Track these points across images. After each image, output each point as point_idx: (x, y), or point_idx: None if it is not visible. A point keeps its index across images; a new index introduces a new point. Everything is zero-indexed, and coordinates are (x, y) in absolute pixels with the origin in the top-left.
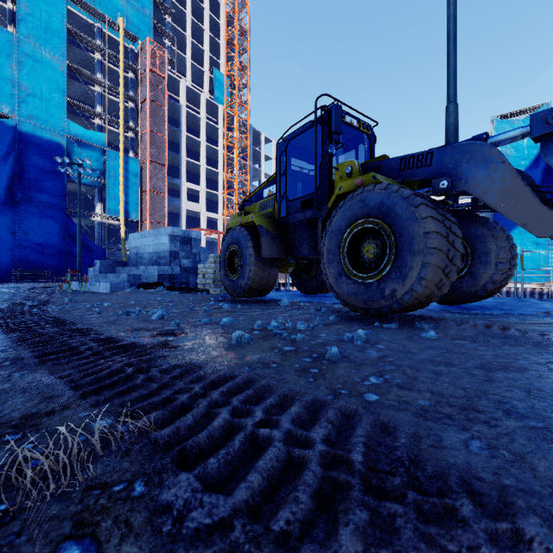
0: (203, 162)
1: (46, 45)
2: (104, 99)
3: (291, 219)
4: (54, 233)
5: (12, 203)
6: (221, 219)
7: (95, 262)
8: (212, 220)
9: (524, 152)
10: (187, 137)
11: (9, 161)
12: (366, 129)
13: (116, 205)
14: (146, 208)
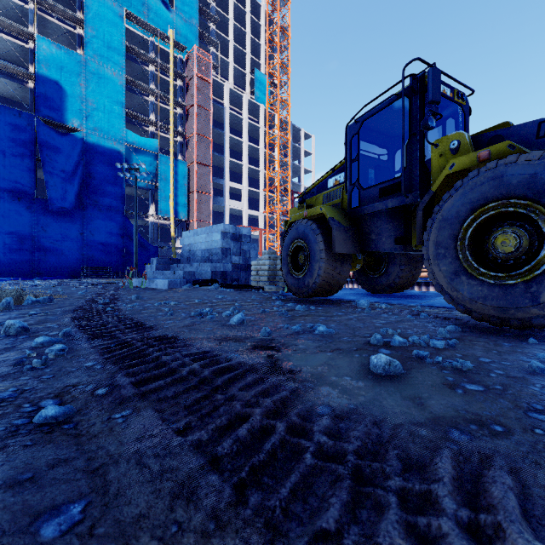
0: (245, 161)
1: (108, 62)
2: (157, 108)
3: (367, 210)
4: (114, 233)
5: (81, 207)
6: (262, 216)
7: (152, 259)
8: (253, 218)
9: None
10: (230, 138)
11: (78, 169)
12: (461, 99)
13: (166, 206)
14: (193, 208)
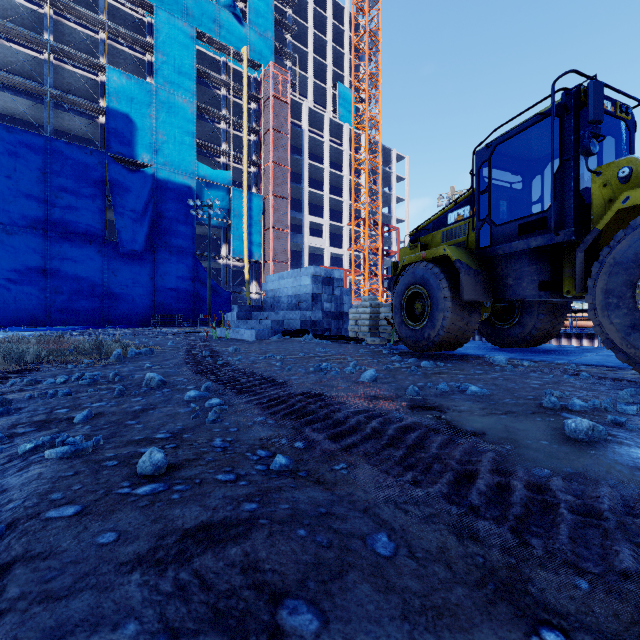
0: (326, 191)
1: (178, 89)
2: (229, 136)
3: (502, 250)
4: (185, 278)
5: (151, 249)
6: (346, 254)
7: (233, 306)
8: (335, 257)
9: None
10: (310, 165)
11: (148, 208)
12: (624, 112)
13: (240, 245)
14: (269, 247)
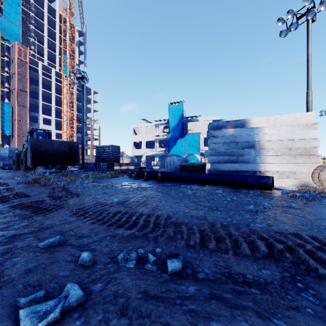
0: (53, 104)
1: None
2: None
3: None
4: None
5: None
6: (65, 133)
7: None
8: (61, 134)
9: (176, 118)
10: (44, 91)
11: None
12: (46, 132)
13: None
14: (15, 129)
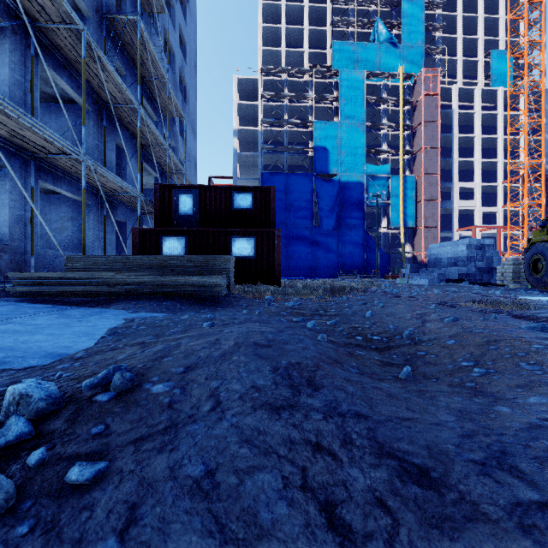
0: (477, 156)
1: (353, 119)
2: (387, 136)
3: None
4: (358, 245)
5: (337, 228)
6: (500, 211)
7: (406, 265)
8: (487, 214)
9: None
10: (459, 138)
11: (336, 202)
12: None
13: (396, 217)
14: (420, 216)
